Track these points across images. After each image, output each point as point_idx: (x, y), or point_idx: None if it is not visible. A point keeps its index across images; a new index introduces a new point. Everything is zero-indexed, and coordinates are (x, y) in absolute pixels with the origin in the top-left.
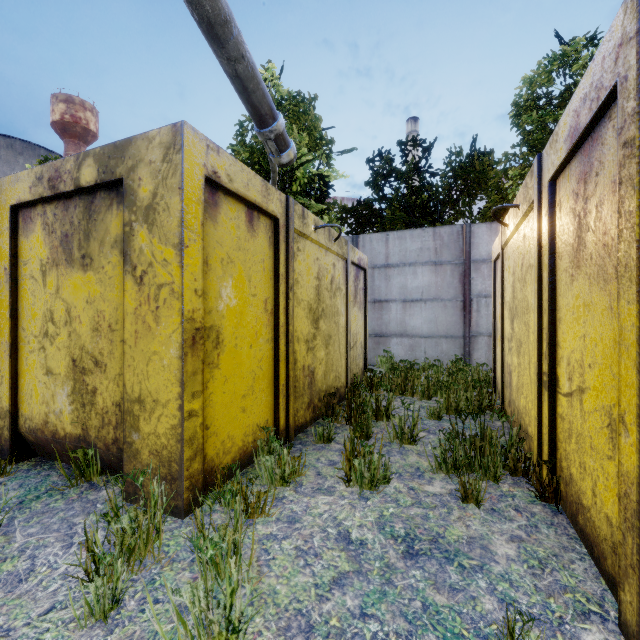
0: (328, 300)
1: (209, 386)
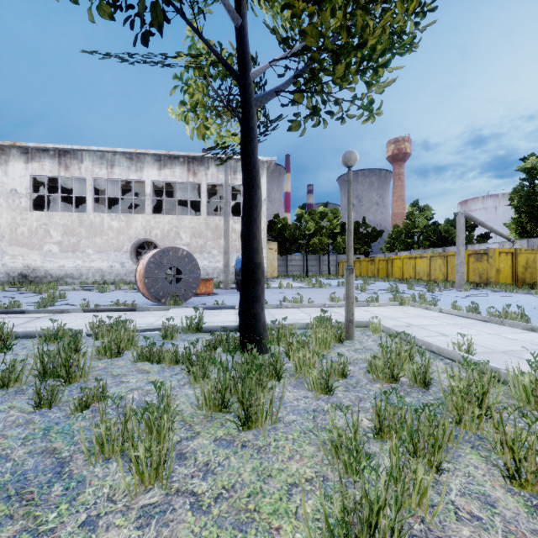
0: (531, 264)
1: (499, 276)
